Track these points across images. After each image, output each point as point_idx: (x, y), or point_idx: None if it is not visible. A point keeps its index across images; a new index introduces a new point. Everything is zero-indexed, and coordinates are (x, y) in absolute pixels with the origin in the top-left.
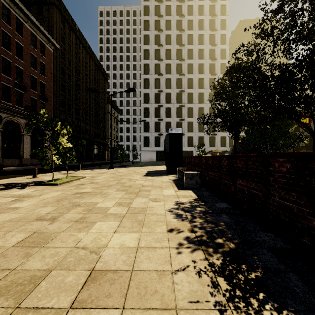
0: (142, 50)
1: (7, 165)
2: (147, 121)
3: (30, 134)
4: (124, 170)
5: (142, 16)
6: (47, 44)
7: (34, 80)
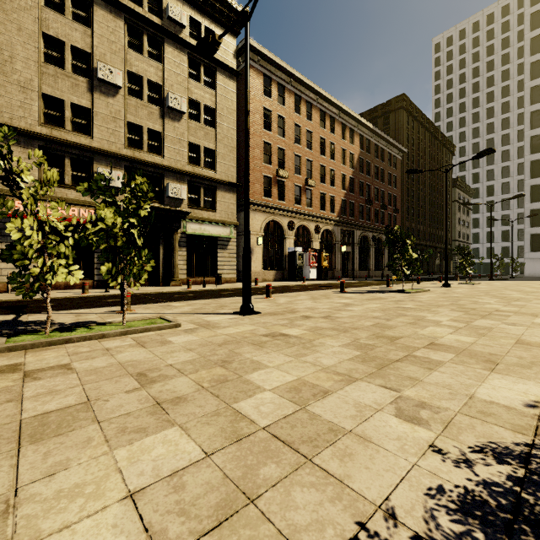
0: (528, 91)
1: (376, 275)
2: (539, 207)
3: (387, 247)
4: (510, 282)
5: (528, 34)
6: (398, 154)
7: (389, 196)
